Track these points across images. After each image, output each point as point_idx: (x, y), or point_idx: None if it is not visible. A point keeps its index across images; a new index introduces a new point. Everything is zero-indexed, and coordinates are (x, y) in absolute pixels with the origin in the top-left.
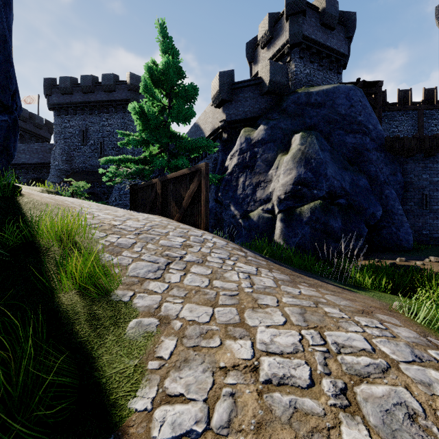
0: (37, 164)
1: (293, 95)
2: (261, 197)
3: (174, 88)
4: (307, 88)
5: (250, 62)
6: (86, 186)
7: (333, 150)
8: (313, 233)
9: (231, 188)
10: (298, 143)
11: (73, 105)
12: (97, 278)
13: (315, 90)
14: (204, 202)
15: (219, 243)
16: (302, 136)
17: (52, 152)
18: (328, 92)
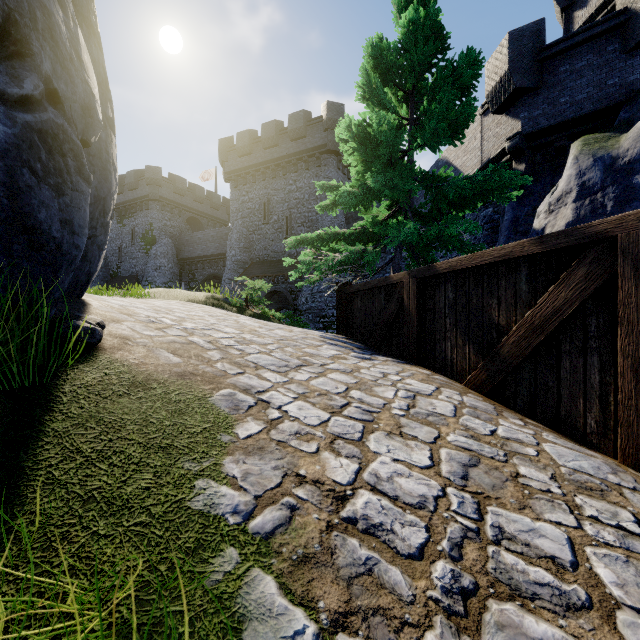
0: (213, 256)
1: None
2: None
3: (423, 78)
4: None
5: (566, 6)
6: (265, 287)
7: None
8: None
9: None
10: None
11: (252, 170)
12: None
13: None
14: (639, 360)
15: None
16: None
17: (228, 238)
18: None
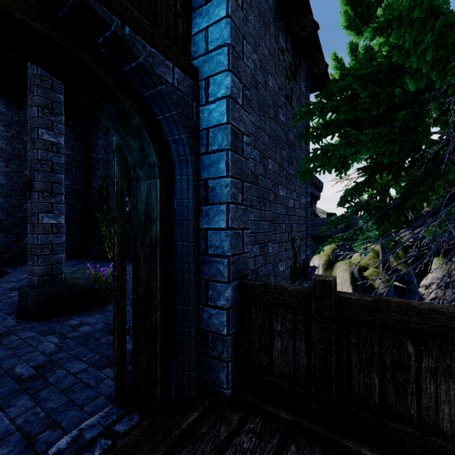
0: None
1: None
2: None
3: None
4: None
5: None
6: None
7: None
8: None
9: None
10: None
11: None
12: None
13: None
14: None
15: None
16: None
17: None
18: None
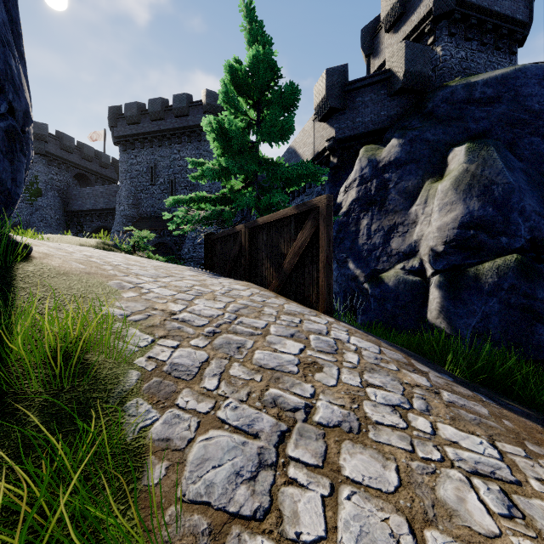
0: (102, 211)
1: (442, 89)
2: (400, 249)
3: (265, 94)
4: (464, 78)
5: (368, 54)
6: (150, 236)
7: (528, 168)
8: (504, 312)
9: (348, 236)
10: (462, 161)
11: (140, 137)
12: (98, 518)
13: (480, 78)
14: (325, 263)
15: (365, 350)
16: (469, 149)
17: (117, 195)
18: (506, 79)
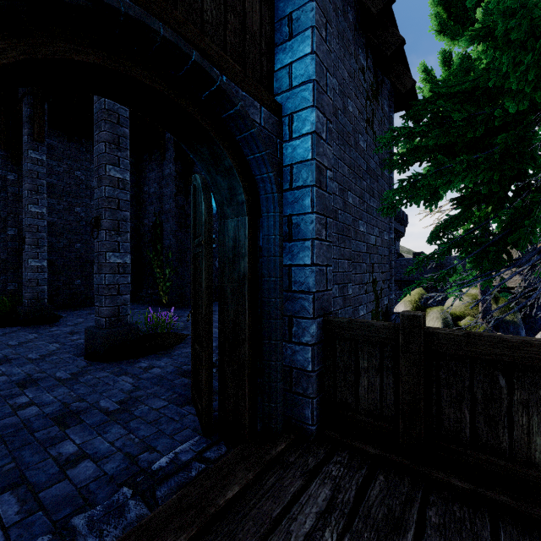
0: None
1: None
2: None
3: None
4: None
5: None
6: None
7: None
8: None
9: None
10: None
11: None
12: None
13: None
14: None
15: None
16: None
17: None
18: None
